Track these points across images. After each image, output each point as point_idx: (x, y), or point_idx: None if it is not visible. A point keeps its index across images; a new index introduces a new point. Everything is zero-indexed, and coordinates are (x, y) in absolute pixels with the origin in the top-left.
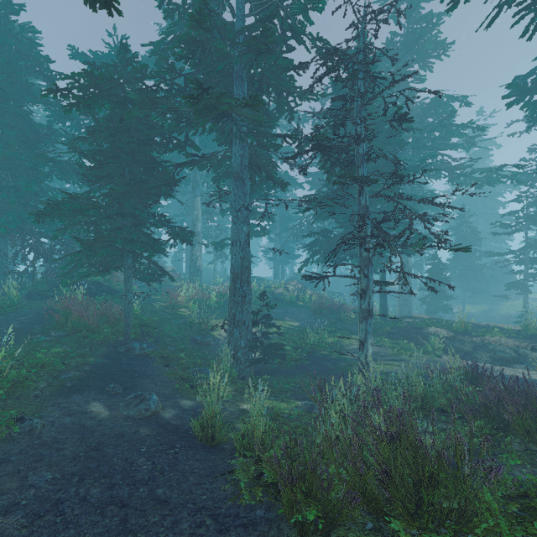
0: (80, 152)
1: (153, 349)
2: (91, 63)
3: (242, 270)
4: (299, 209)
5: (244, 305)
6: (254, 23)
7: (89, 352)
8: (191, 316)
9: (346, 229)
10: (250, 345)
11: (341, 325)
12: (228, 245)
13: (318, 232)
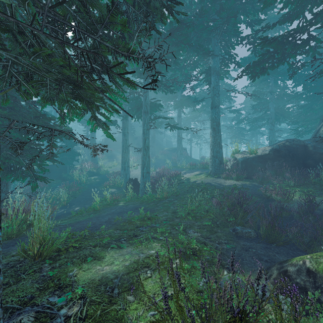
0: None
1: None
2: None
3: None
4: None
5: None
6: None
7: None
8: None
9: None
10: None
11: None
12: None
13: None
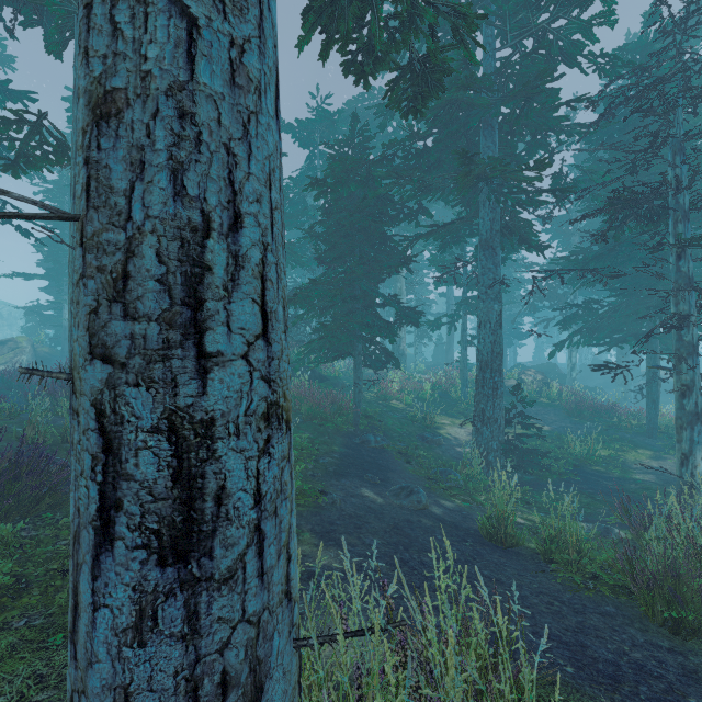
0: (316, 236)
1: (386, 443)
2: (295, 132)
3: (492, 357)
4: (547, 273)
5: (496, 400)
6: (514, 60)
7: (329, 441)
8: (407, 410)
9: (620, 297)
10: (502, 448)
11: (616, 433)
12: (445, 324)
13: (578, 304)
